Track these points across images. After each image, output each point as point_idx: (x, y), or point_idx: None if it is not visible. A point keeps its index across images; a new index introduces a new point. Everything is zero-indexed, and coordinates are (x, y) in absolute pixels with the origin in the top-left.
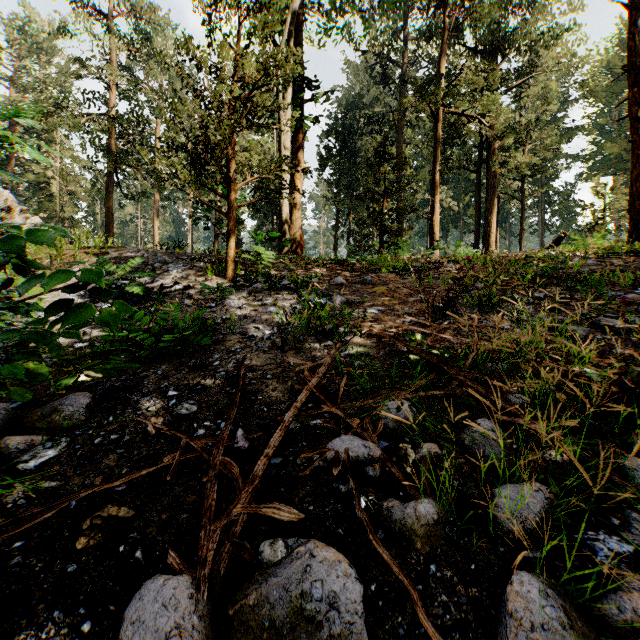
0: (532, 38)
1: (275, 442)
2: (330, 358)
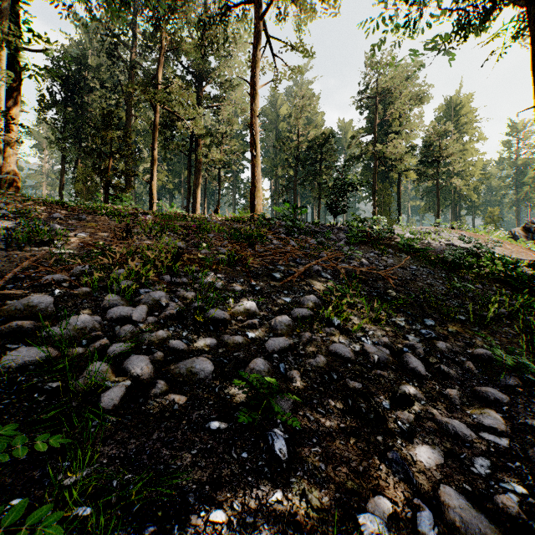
0: (221, 79)
1: (10, 277)
2: (46, 252)
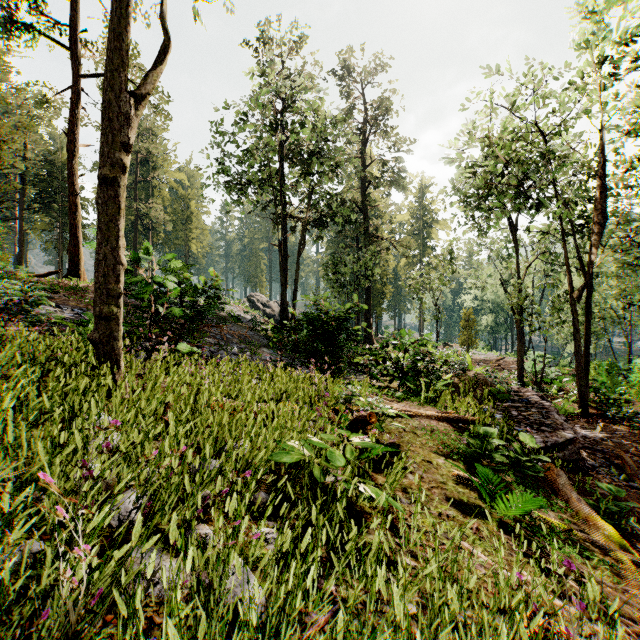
0: None
1: None
2: None
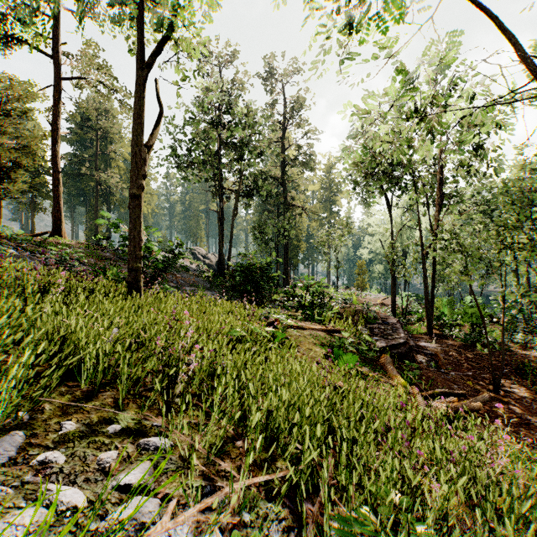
0: None
1: None
2: None
